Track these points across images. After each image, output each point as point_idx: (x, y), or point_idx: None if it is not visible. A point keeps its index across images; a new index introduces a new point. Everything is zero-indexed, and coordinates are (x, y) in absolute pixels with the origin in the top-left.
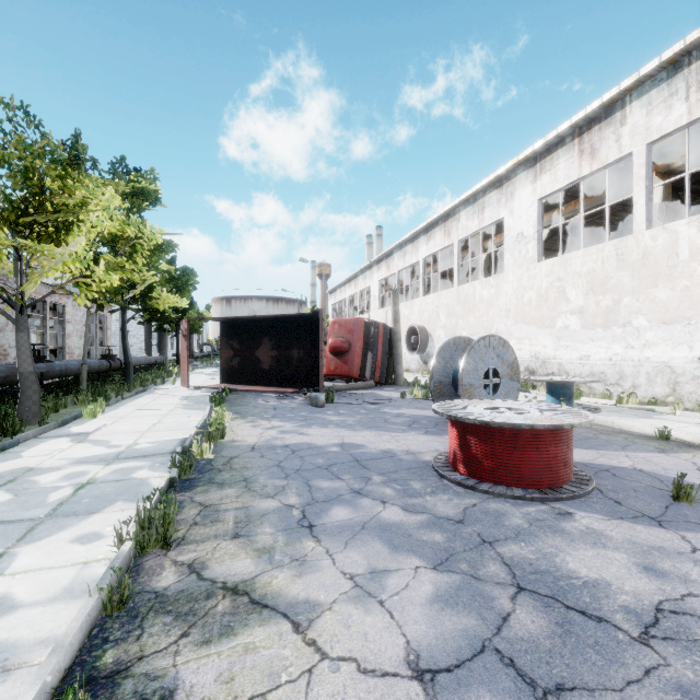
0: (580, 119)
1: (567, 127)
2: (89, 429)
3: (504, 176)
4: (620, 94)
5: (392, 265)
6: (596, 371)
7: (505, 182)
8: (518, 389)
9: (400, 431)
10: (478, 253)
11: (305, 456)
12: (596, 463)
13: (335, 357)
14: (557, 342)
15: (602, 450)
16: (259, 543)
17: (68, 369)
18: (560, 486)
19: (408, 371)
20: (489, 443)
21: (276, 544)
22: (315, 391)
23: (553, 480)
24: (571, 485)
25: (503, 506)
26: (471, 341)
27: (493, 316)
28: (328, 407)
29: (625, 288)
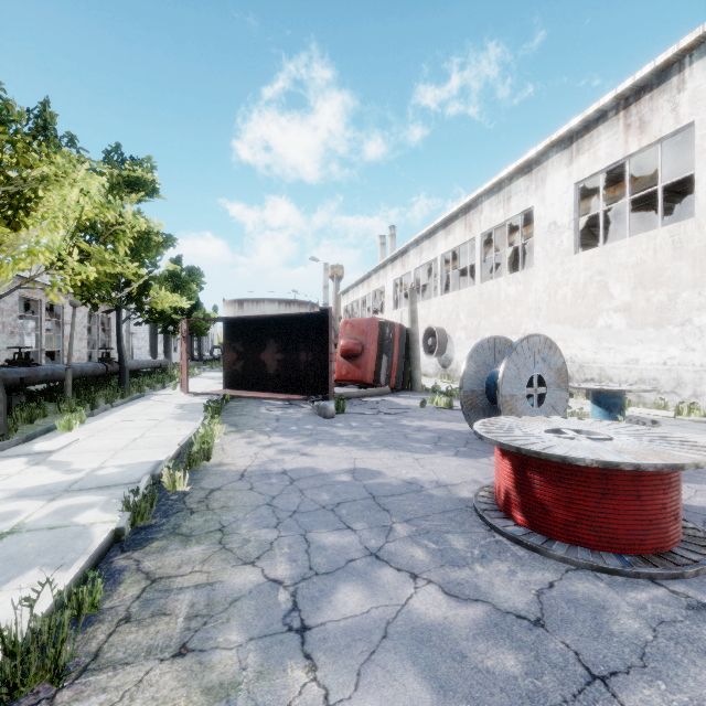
0: (627, 88)
1: (610, 98)
2: (54, 446)
3: (534, 160)
4: (678, 55)
5: (407, 263)
6: (646, 377)
7: (535, 166)
8: (567, 400)
9: (425, 451)
10: (501, 248)
11: (306, 489)
12: (696, 504)
13: (346, 360)
14: (597, 344)
15: (692, 482)
16: (215, 670)
17: (55, 373)
18: (669, 549)
19: (425, 375)
20: (563, 485)
21: (242, 673)
22: (324, 398)
23: (661, 542)
24: (684, 547)
25: (597, 589)
26: (508, 342)
27: (521, 316)
28: (338, 418)
29: (683, 280)
